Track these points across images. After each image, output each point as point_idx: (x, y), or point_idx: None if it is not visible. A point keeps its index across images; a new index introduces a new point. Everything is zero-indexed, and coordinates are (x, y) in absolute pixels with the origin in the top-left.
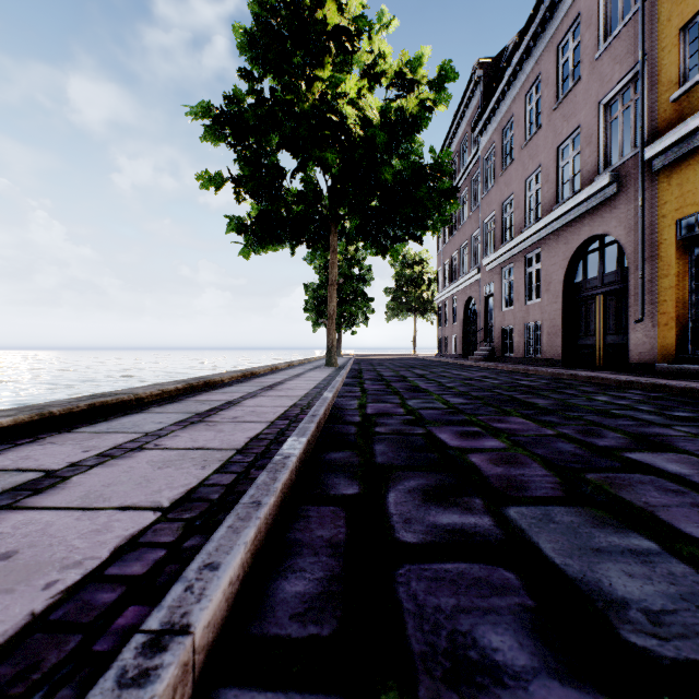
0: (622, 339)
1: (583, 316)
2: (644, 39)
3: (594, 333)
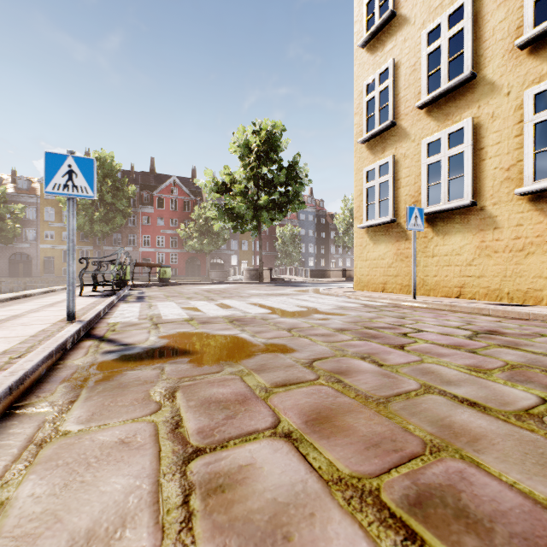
0: (29, 272)
1: (15, 267)
2: (37, 226)
3: (20, 271)
